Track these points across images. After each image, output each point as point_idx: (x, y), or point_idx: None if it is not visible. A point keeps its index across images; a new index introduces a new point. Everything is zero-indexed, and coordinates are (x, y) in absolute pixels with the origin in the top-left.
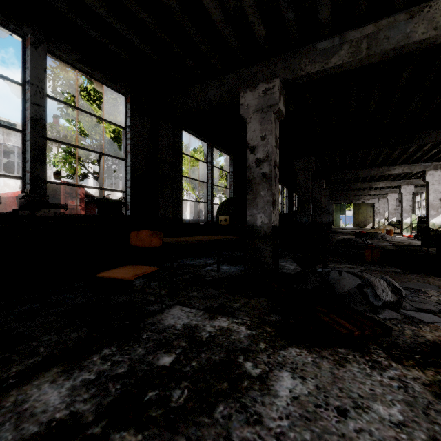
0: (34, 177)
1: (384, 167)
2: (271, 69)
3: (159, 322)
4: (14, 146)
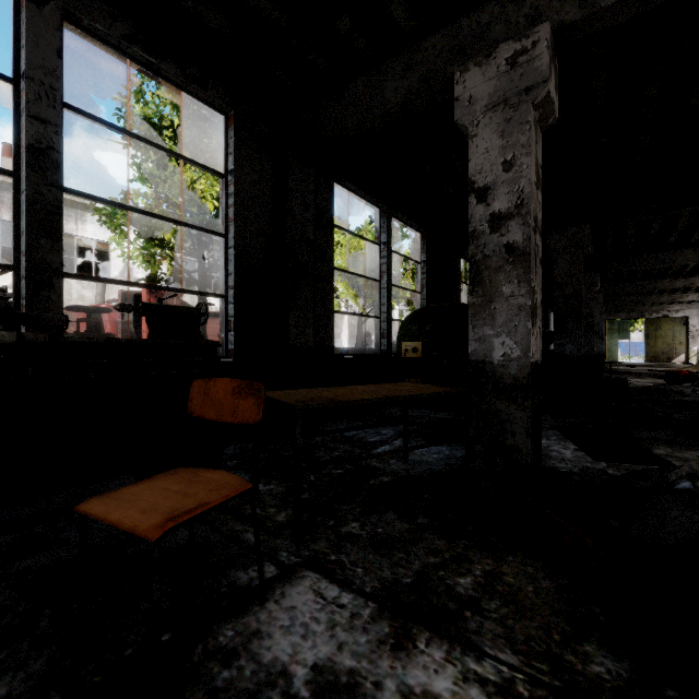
0: (34, 265)
1: None
2: (529, 7)
3: (247, 649)
4: (91, 239)
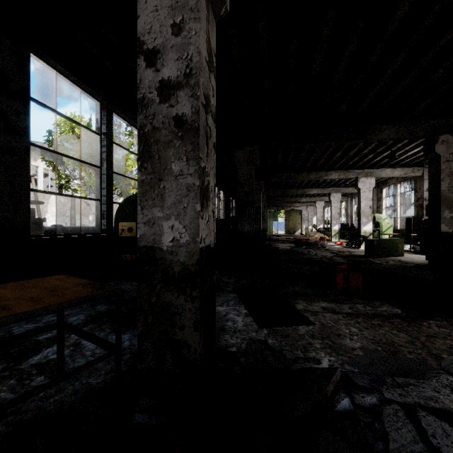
0: None
1: (323, 172)
2: None
3: None
4: None
